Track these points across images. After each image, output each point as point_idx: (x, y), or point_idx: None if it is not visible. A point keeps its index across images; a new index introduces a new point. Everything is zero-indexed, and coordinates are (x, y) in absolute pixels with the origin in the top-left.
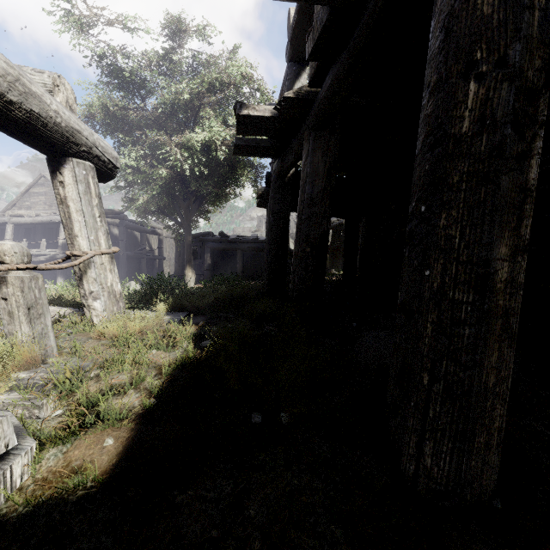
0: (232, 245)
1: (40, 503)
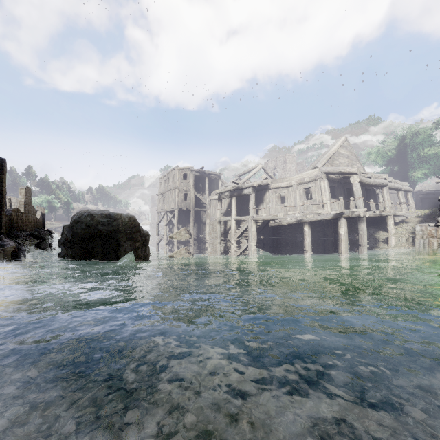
0: (435, 195)
1: (421, 216)
